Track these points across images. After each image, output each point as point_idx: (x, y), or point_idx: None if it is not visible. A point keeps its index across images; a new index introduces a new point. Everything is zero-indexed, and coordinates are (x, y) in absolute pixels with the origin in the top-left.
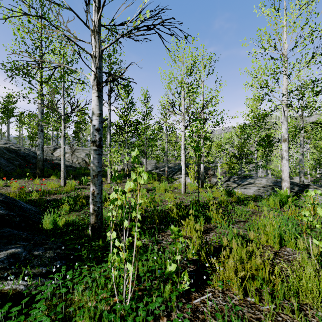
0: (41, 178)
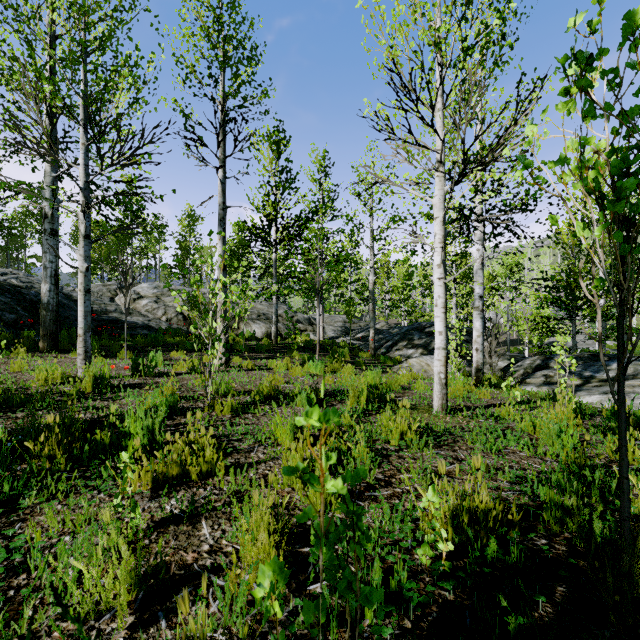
0: (47, 354)
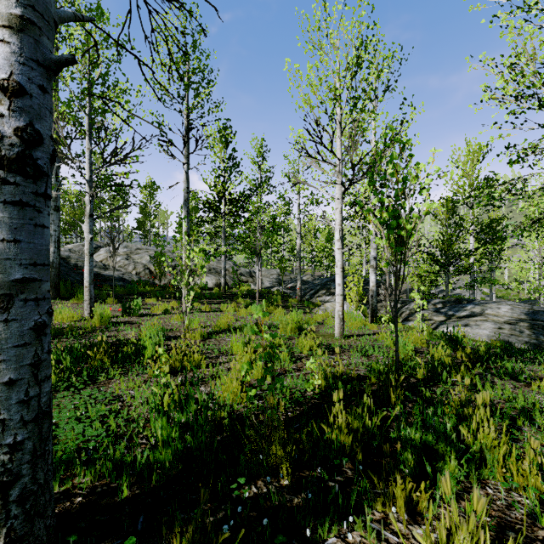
0: (53, 301)
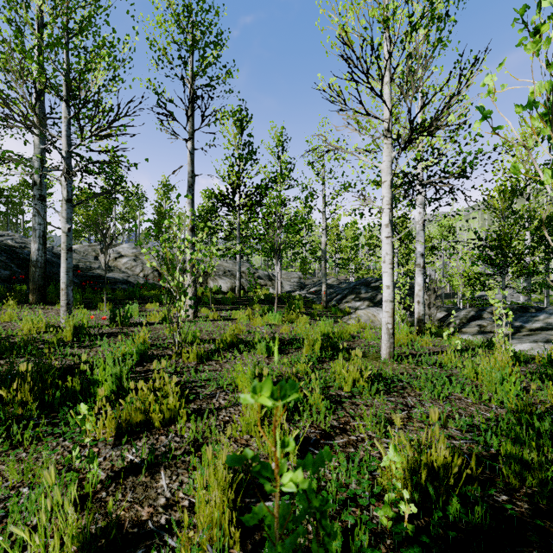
0: (36, 306)
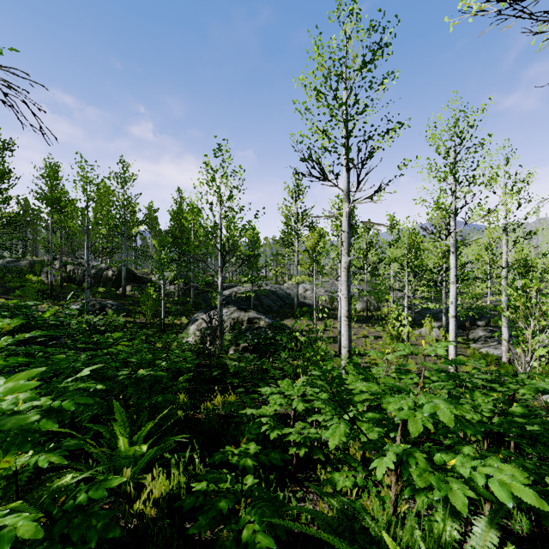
0: (297, 318)
